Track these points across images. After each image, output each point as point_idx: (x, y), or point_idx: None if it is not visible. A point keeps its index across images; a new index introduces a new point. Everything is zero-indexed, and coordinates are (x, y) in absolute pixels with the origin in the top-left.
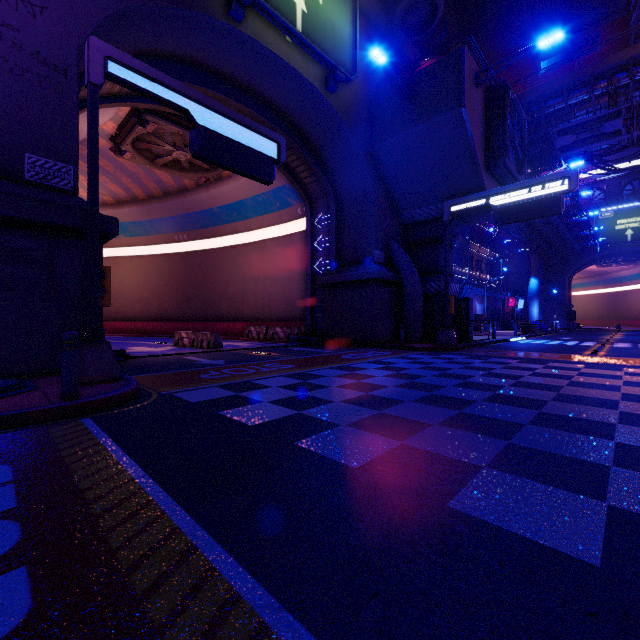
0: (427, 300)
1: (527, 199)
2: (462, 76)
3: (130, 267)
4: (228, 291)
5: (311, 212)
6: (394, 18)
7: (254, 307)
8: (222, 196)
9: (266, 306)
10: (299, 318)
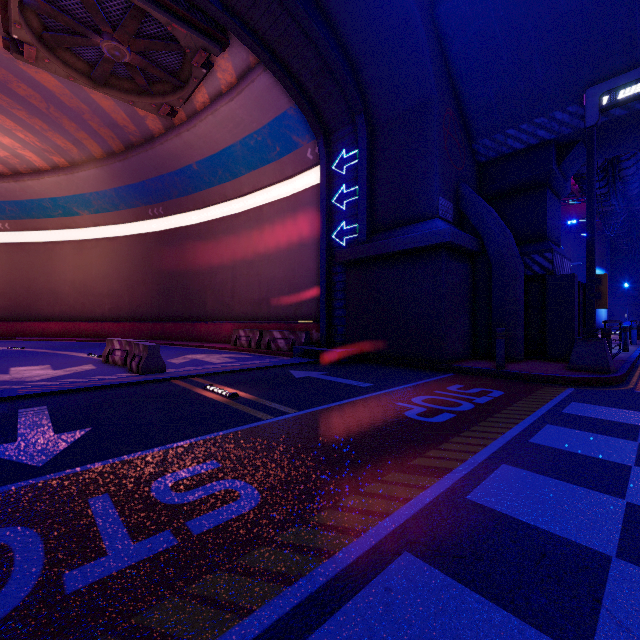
0: (529, 285)
1: None
2: None
3: (97, 253)
4: (214, 281)
5: (327, 151)
6: None
7: (247, 302)
8: (200, 143)
9: (263, 300)
10: (309, 317)
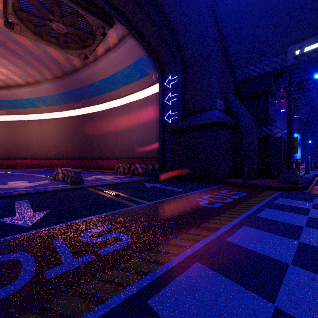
0: (260, 142)
1: None
2: None
3: (49, 126)
4: (106, 139)
5: (162, 76)
6: None
7: (123, 150)
8: (100, 72)
9: (131, 149)
10: (153, 157)
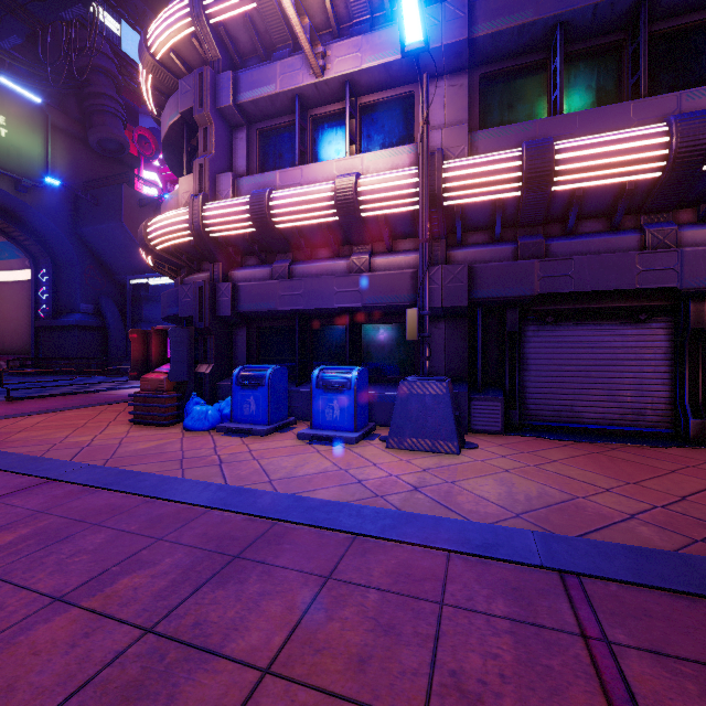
0: None
1: (164, 284)
2: (122, 203)
3: None
4: None
5: (36, 267)
6: (90, 143)
7: None
8: None
9: None
10: (30, 353)
